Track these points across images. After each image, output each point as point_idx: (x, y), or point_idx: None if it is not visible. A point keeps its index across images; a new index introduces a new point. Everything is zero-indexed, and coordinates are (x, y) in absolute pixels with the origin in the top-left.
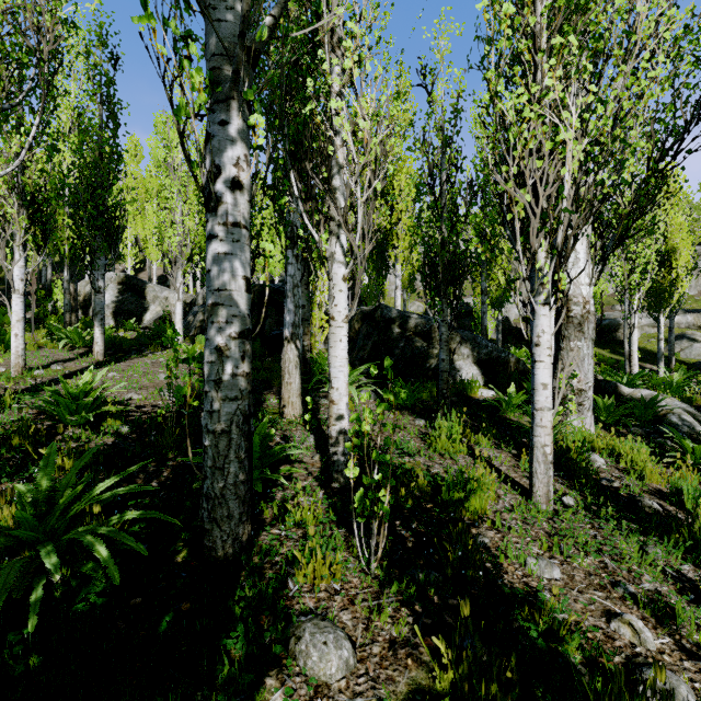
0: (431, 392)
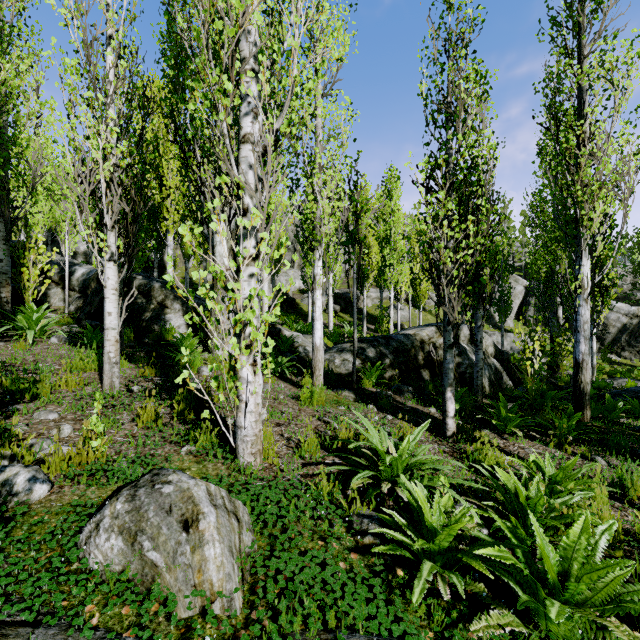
0: (129, 337)
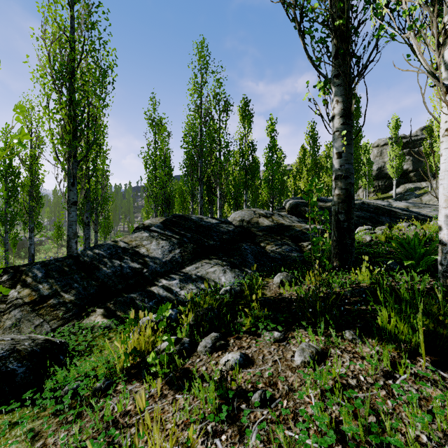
0: None
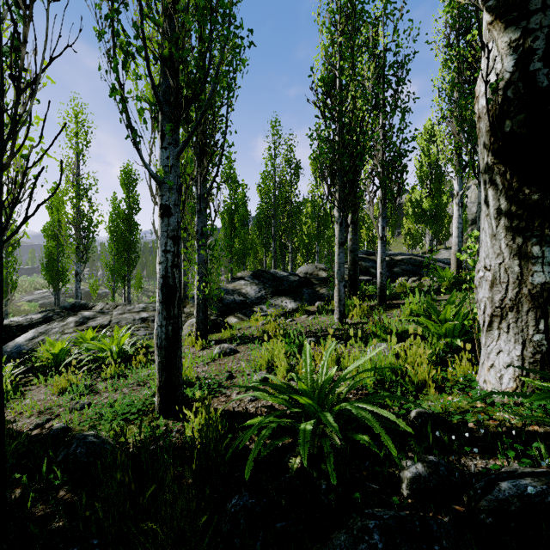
0: None
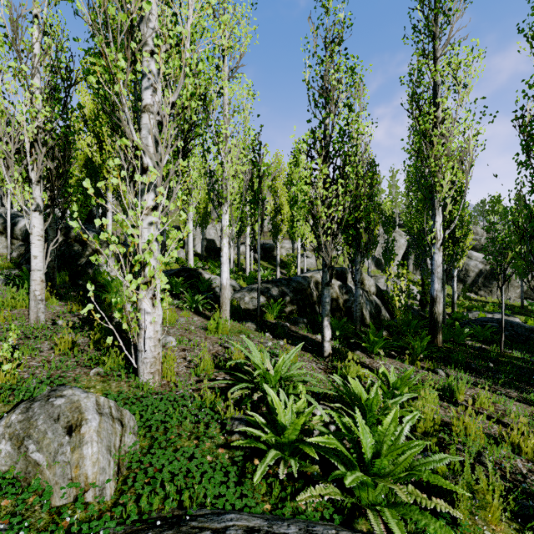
0: (64, 279)
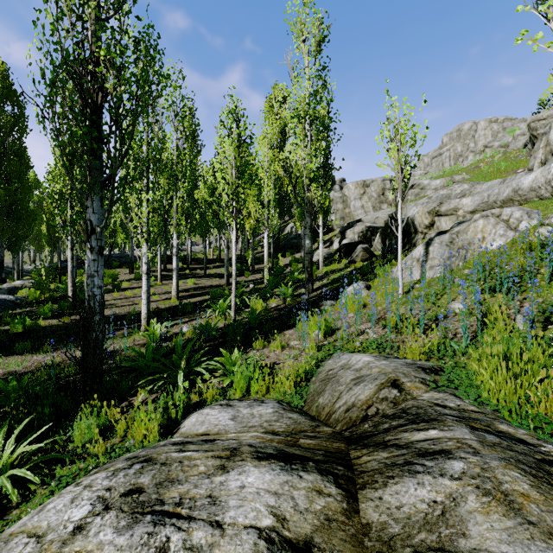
0: None
